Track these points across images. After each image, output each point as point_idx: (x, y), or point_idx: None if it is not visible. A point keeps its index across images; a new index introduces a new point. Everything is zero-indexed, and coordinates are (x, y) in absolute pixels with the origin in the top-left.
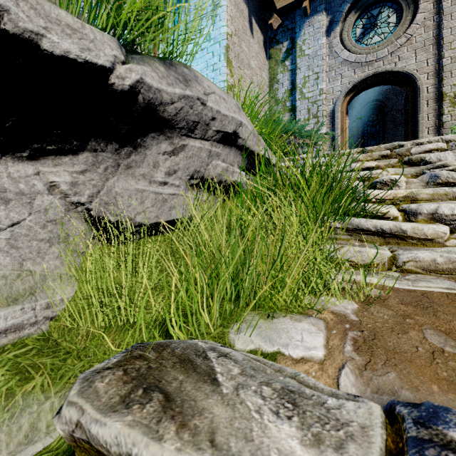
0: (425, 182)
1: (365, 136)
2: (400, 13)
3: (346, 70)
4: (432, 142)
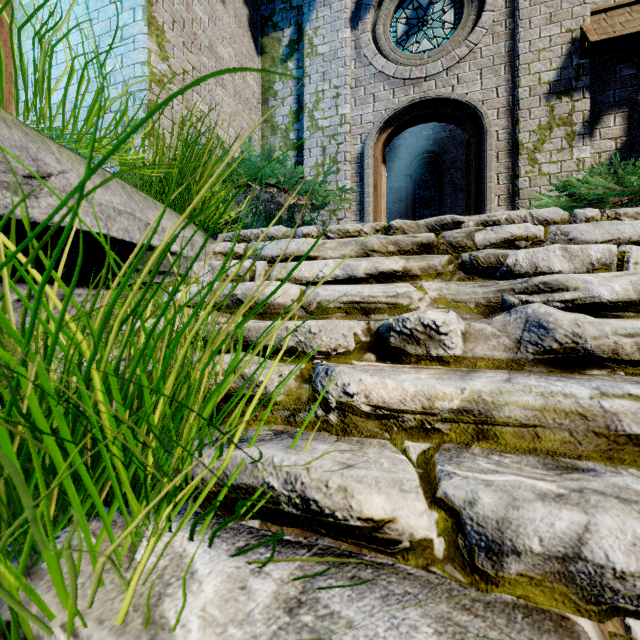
0: (513, 338)
1: (417, 202)
2: (460, 9)
3: (381, 88)
4: (515, 220)
